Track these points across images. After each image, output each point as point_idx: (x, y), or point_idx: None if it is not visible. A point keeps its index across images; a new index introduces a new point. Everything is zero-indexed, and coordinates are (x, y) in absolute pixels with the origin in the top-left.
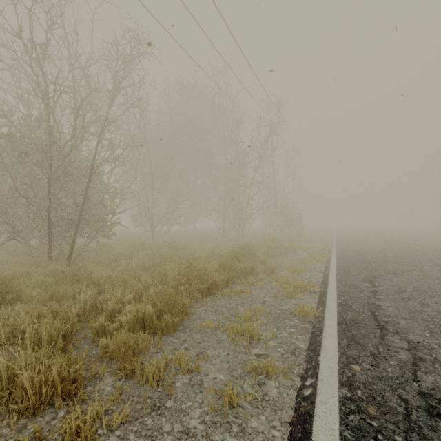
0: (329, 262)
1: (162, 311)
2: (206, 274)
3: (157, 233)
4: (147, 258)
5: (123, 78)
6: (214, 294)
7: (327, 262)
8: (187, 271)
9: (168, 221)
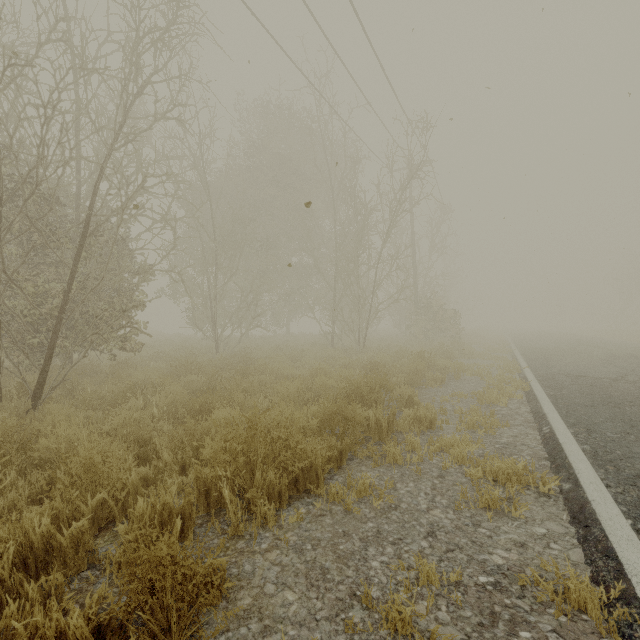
0: (538, 403)
1: (127, 623)
2: (293, 440)
3: (224, 342)
4: (184, 394)
5: (156, 70)
6: (309, 495)
7: (531, 400)
8: (244, 441)
9: (241, 322)
